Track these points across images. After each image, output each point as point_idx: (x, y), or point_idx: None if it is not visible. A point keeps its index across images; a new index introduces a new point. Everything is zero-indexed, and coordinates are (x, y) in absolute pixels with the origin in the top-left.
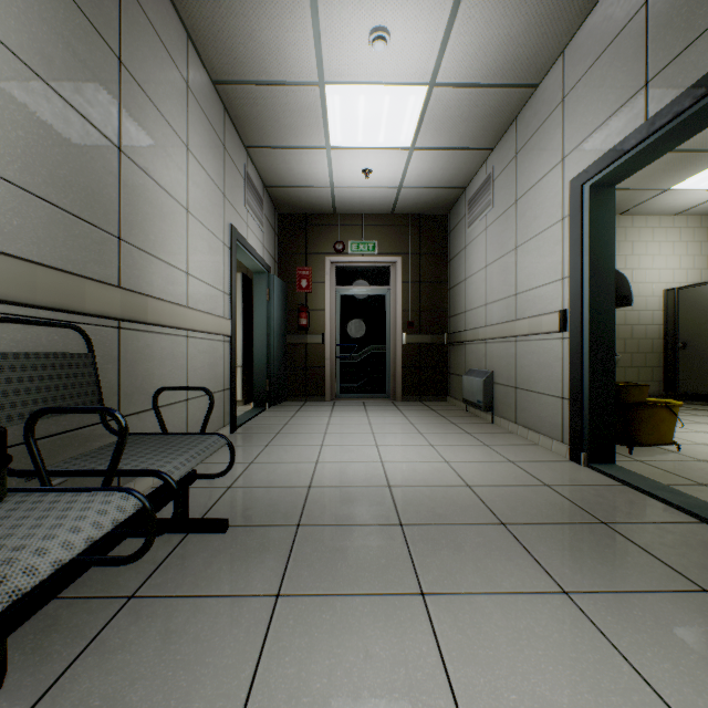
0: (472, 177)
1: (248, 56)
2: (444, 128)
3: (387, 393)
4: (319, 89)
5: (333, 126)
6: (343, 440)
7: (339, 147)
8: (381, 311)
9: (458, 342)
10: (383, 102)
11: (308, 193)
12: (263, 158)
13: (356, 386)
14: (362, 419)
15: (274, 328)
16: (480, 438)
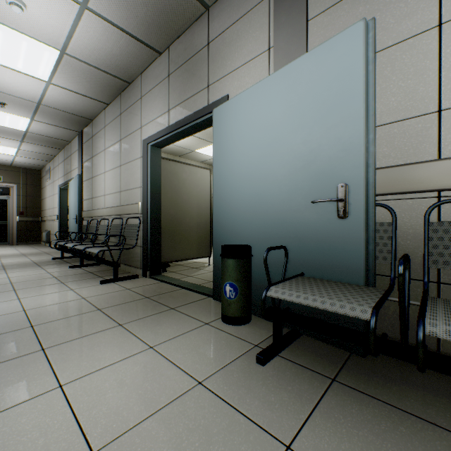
0: (47, 164)
1: None
2: (28, 155)
3: (9, 242)
4: None
5: None
6: None
7: None
8: (5, 206)
9: (43, 221)
10: (0, 147)
11: None
12: None
13: None
14: None
15: None
16: (39, 249)
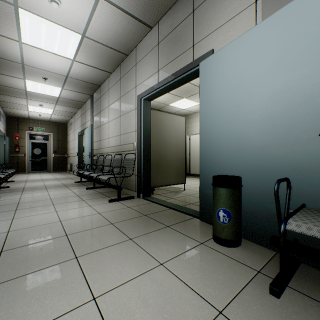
0: (70, 119)
1: (9, 100)
2: (59, 113)
3: (48, 170)
4: (27, 105)
5: (30, 109)
6: (33, 177)
7: (32, 111)
8: (46, 147)
9: (68, 156)
10: (43, 109)
11: (20, 114)
12: (6, 108)
13: (37, 169)
14: (38, 175)
15: (7, 152)
16: (66, 175)
